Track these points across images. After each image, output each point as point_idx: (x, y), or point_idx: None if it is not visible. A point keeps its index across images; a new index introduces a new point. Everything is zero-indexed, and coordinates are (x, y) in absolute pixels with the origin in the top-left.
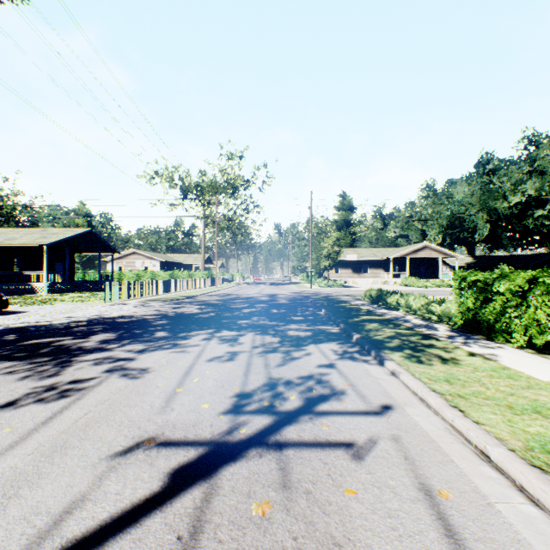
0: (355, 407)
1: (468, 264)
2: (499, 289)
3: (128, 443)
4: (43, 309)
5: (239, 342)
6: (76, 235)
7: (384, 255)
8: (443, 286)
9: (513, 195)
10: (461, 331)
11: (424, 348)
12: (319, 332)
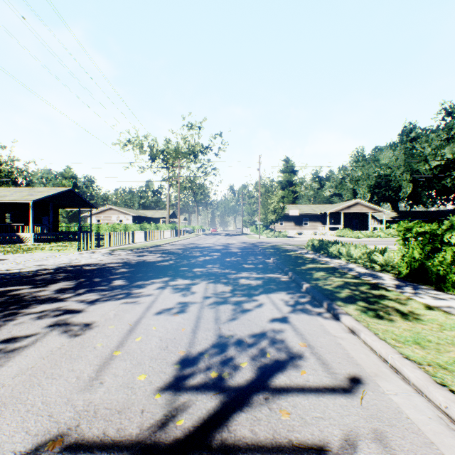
0: (318, 381)
1: (393, 218)
2: (450, 239)
3: (25, 445)
4: (21, 257)
5: (191, 291)
6: (58, 192)
7: (322, 210)
8: (373, 237)
9: (433, 158)
10: (406, 280)
11: (377, 299)
12: (269, 280)
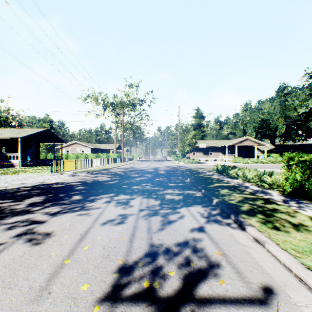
0: (236, 291)
1: (271, 149)
2: None
3: None
4: (10, 178)
5: (130, 205)
6: (38, 132)
7: (222, 144)
8: (258, 162)
9: (300, 108)
10: (289, 196)
11: (272, 212)
12: (187, 196)
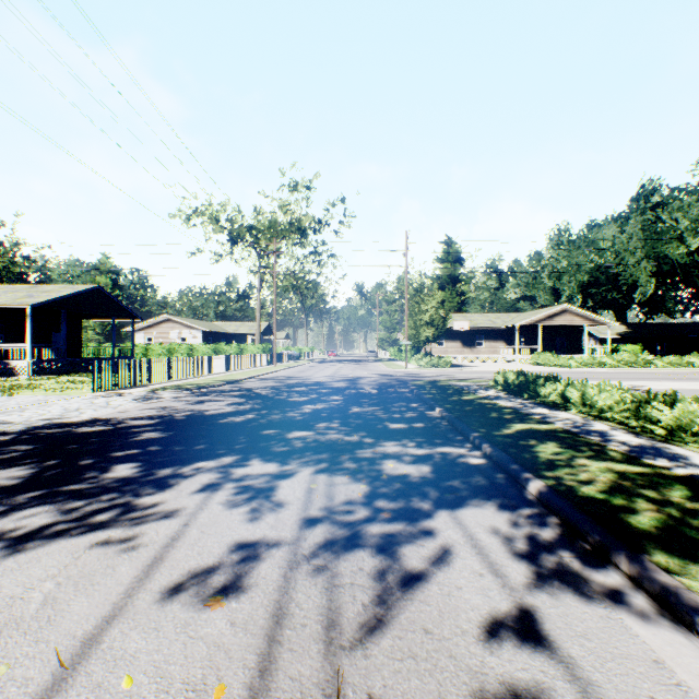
0: None
1: (621, 334)
2: None
3: None
4: None
5: (275, 501)
6: (75, 293)
7: (506, 322)
8: (595, 365)
9: (694, 236)
10: None
11: None
12: (445, 464)
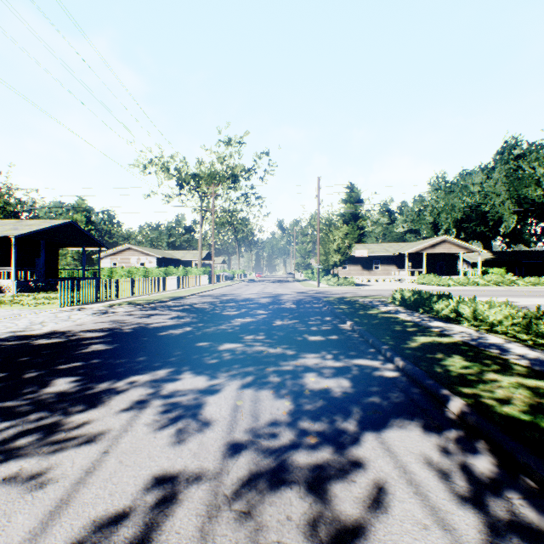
0: None
1: (488, 260)
2: None
3: None
4: None
5: (201, 421)
6: (52, 226)
7: (397, 250)
8: (469, 284)
9: None
10: None
11: None
12: (363, 378)
